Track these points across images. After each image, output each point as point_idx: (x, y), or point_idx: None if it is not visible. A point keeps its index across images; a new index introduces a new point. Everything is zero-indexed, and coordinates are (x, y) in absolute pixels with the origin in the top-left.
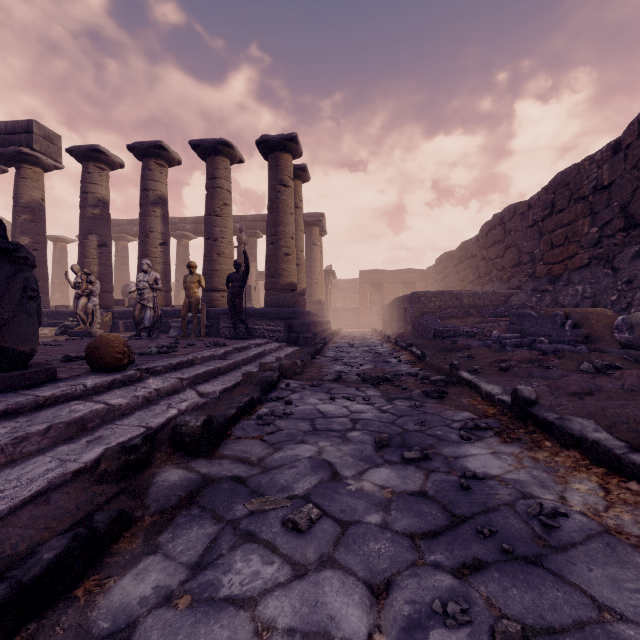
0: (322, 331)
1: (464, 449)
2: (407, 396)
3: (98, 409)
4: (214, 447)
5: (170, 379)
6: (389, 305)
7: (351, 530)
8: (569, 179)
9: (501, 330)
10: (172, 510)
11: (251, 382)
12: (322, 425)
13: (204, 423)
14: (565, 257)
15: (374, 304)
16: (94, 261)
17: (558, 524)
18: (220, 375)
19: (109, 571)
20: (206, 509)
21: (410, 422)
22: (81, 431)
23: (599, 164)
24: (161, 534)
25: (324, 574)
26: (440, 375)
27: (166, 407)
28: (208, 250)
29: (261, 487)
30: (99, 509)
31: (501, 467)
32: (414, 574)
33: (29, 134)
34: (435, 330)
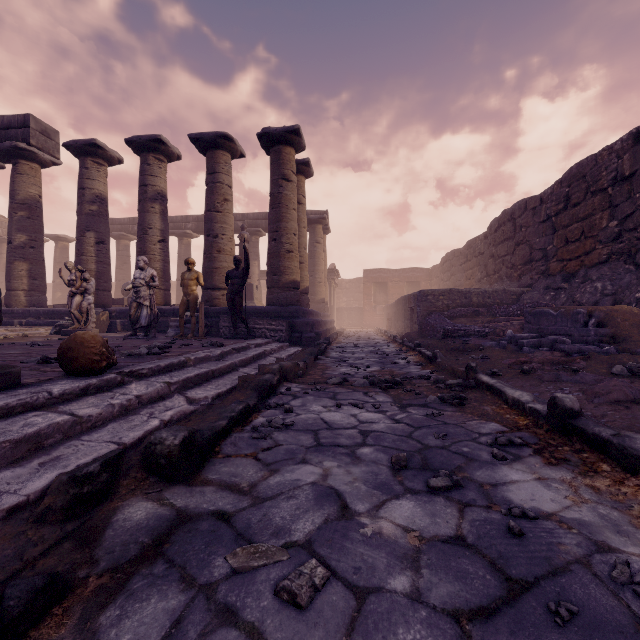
0: (326, 331)
1: (501, 473)
2: (422, 403)
3: (59, 422)
4: (197, 469)
5: (156, 384)
6: (394, 304)
7: (370, 604)
8: (586, 171)
9: (515, 329)
10: (129, 566)
11: (248, 386)
12: (327, 439)
13: (184, 441)
14: (581, 253)
15: (378, 303)
16: (91, 259)
17: None
18: (215, 378)
19: None
20: (174, 564)
21: (430, 435)
22: (35, 450)
23: (619, 154)
24: (105, 609)
25: None
26: (455, 378)
27: (147, 417)
28: (208, 247)
29: (250, 528)
30: (30, 566)
31: (554, 500)
32: None
33: (25, 129)
34: (444, 330)
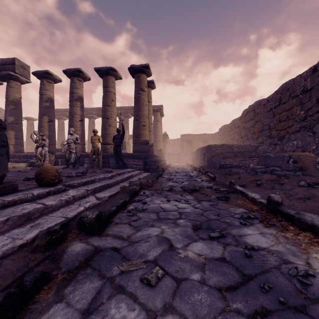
0: (162, 165)
1: (244, 231)
2: (208, 199)
3: (38, 207)
4: (103, 229)
5: (81, 190)
6: (195, 152)
7: (182, 285)
8: (289, 86)
9: (254, 164)
10: (75, 270)
11: (125, 191)
12: (163, 216)
13: (97, 216)
14: (287, 126)
15: (188, 151)
16: (46, 129)
17: (310, 282)
18: (108, 188)
19: (30, 315)
20: (95, 269)
21: (211, 214)
22: (28, 220)
23: (305, 78)
24: (67, 287)
25: (167, 318)
26: (224, 188)
27: (78, 206)
28: (104, 123)
29: (128, 254)
30: (31, 270)
31: (267, 242)
32: (225, 318)
33: (13, 65)
34: (220, 164)
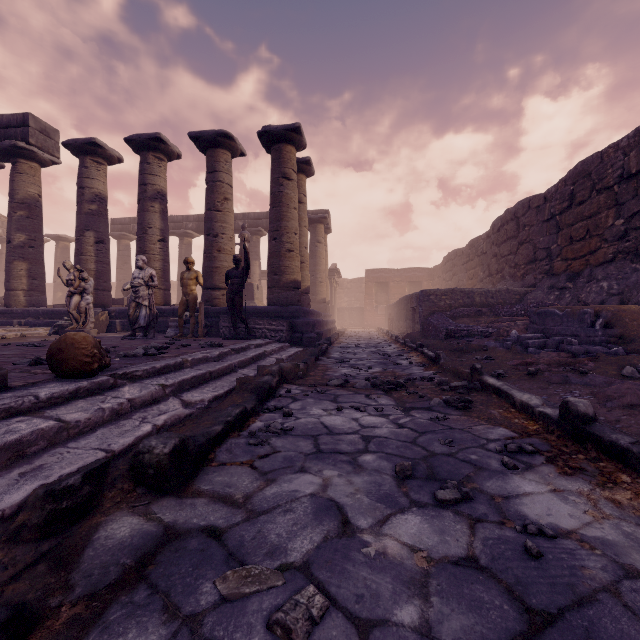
0: (327, 331)
1: (513, 484)
2: (426, 406)
3: (44, 428)
4: (189, 478)
5: (150, 386)
6: (396, 304)
7: None
8: (591, 168)
9: (519, 330)
10: (107, 592)
11: (246, 389)
12: (327, 445)
13: (174, 449)
14: (586, 252)
15: (380, 303)
16: (91, 258)
17: None
18: (212, 380)
19: None
20: (158, 590)
21: (435, 441)
22: (16, 459)
23: (625, 151)
24: None
25: None
26: (459, 380)
27: (139, 422)
28: (208, 246)
29: (243, 547)
30: None
31: (573, 516)
32: None
33: (25, 128)
34: (447, 330)
